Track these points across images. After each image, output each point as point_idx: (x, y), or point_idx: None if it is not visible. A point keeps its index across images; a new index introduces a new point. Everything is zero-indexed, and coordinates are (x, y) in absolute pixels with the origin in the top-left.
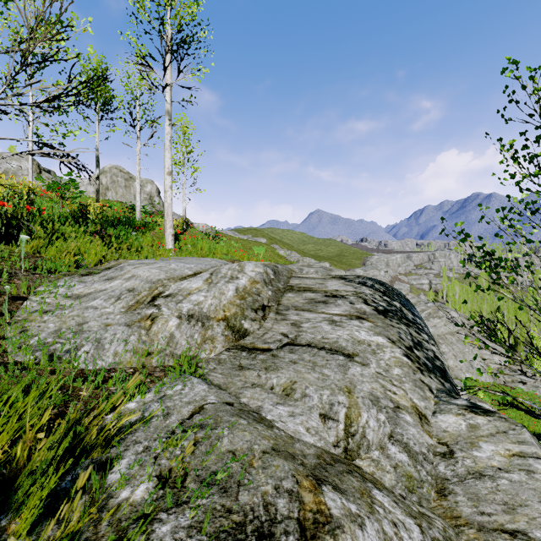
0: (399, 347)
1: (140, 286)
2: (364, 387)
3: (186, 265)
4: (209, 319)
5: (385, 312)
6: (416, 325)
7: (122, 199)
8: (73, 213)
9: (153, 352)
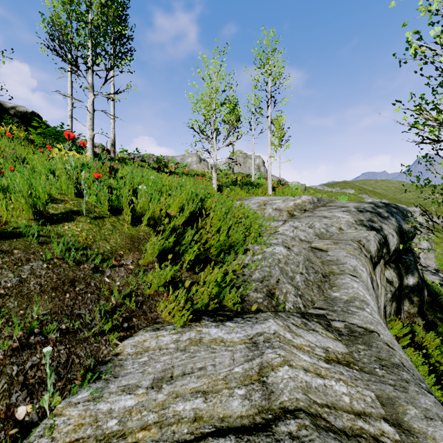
0: (354, 218)
1: (260, 201)
2: (324, 222)
3: (276, 197)
4: (282, 210)
5: (364, 211)
6: (384, 218)
7: (241, 170)
8: (232, 181)
9: (265, 216)
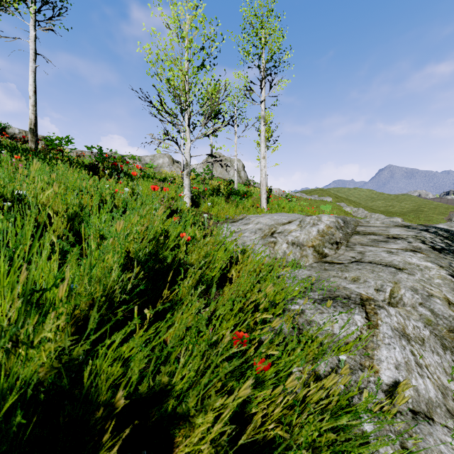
0: (446, 270)
1: (264, 227)
2: (407, 284)
3: (282, 217)
4: (303, 245)
5: (441, 250)
6: None
7: (220, 175)
8: (213, 189)
9: (277, 259)
